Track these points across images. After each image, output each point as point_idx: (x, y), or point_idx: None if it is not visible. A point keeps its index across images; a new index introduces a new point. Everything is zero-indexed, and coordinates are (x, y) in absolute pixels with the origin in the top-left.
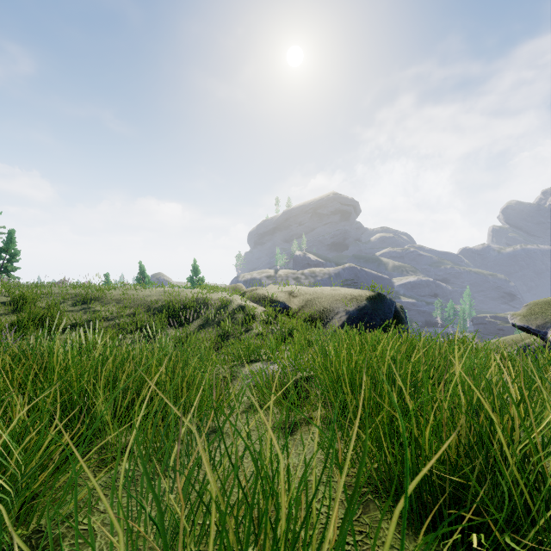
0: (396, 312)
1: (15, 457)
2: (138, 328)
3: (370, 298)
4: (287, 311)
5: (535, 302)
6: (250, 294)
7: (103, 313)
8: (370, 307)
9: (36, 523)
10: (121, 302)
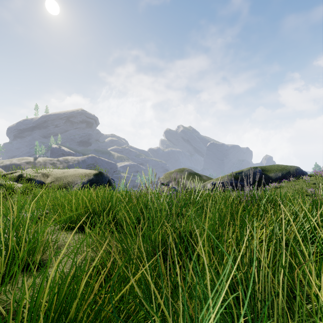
0: (109, 180)
1: None
2: None
3: (95, 174)
4: (42, 185)
5: (167, 173)
6: (9, 175)
7: None
8: (95, 179)
9: None
10: None
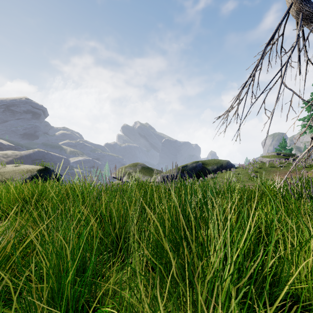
0: (56, 176)
1: None
2: None
3: (40, 170)
4: None
5: (121, 167)
6: None
7: None
8: (39, 175)
9: None
10: None
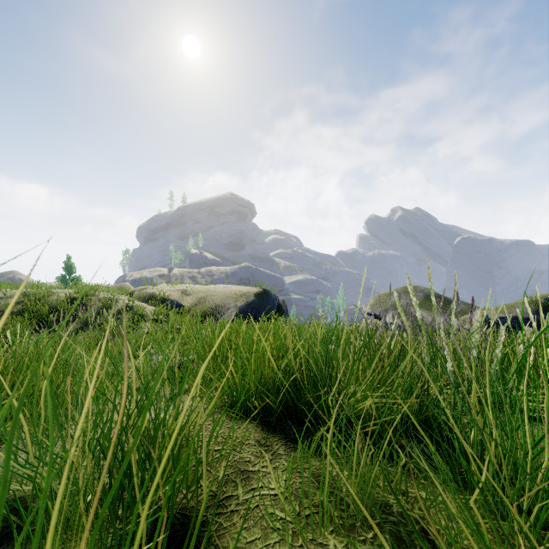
0: (279, 305)
1: None
2: None
3: (258, 294)
4: (179, 309)
5: (380, 294)
6: (138, 293)
7: None
8: (257, 302)
9: None
10: None
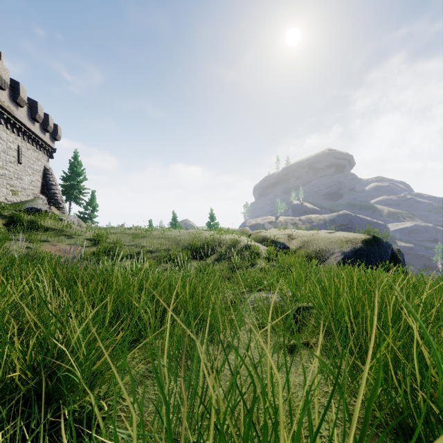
0: (393, 254)
1: (85, 344)
2: (171, 259)
3: (365, 241)
4: (286, 250)
5: None
6: (254, 235)
7: (148, 248)
8: (365, 249)
9: (98, 393)
10: (160, 240)
